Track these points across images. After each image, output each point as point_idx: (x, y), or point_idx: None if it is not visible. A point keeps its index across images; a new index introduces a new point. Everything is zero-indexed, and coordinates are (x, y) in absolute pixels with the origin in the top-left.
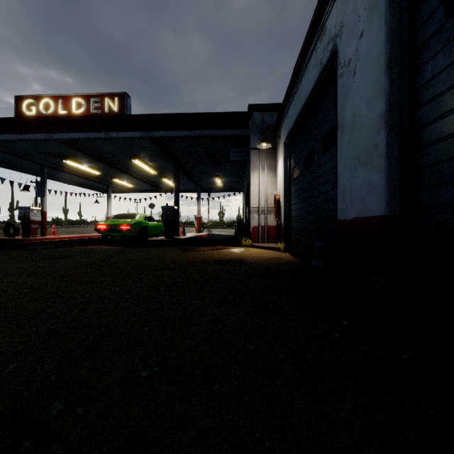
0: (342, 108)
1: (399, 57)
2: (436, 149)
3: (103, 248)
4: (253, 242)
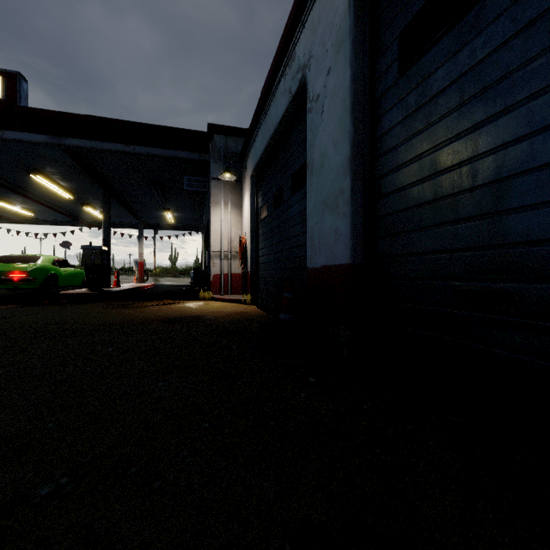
0: (311, 146)
1: (362, 103)
2: (392, 200)
3: None
4: (214, 294)
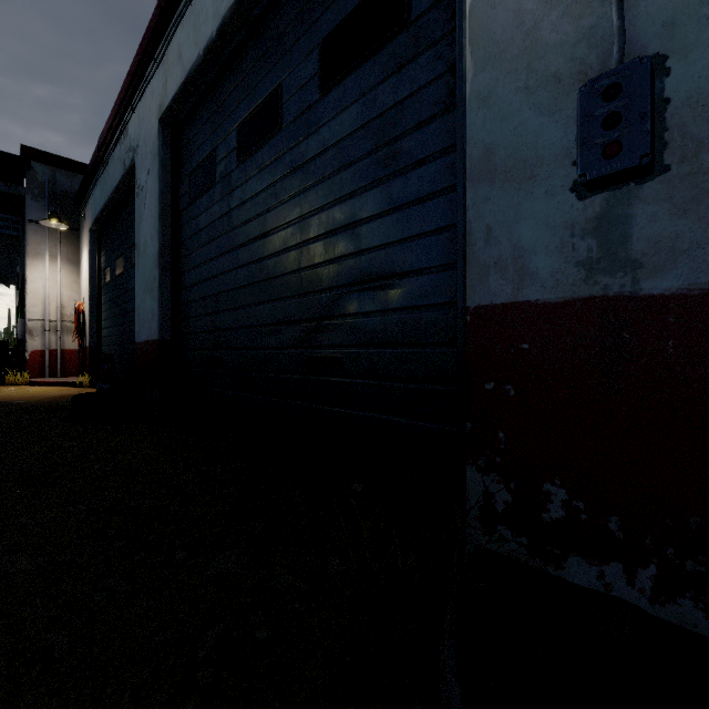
0: (138, 229)
1: (170, 211)
2: (186, 293)
3: None
4: (33, 378)
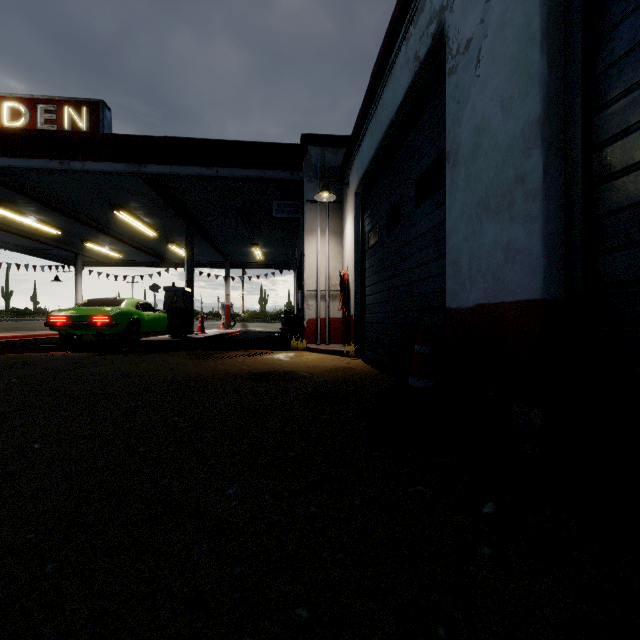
0: (454, 123)
1: (563, 21)
2: None
3: (53, 356)
4: (309, 344)
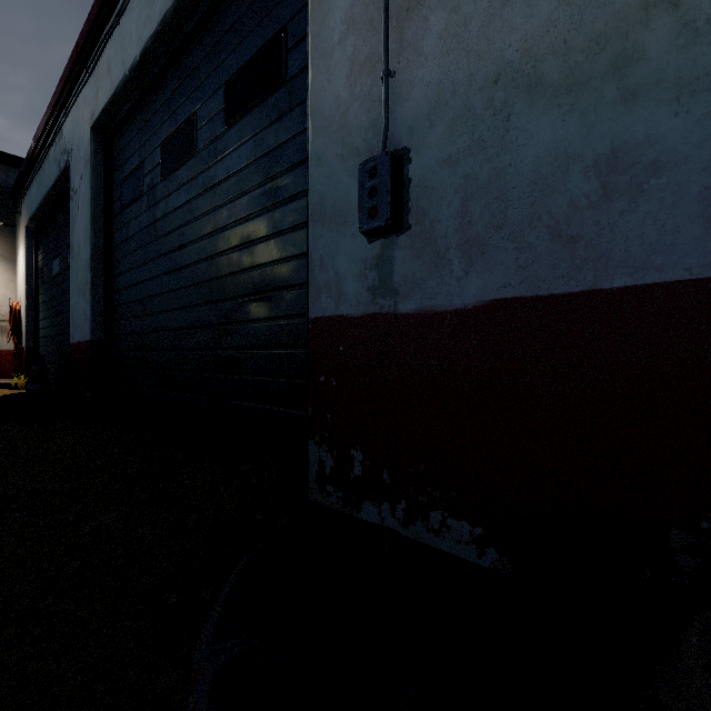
0: (73, 231)
1: (103, 217)
2: (118, 296)
3: None
4: None
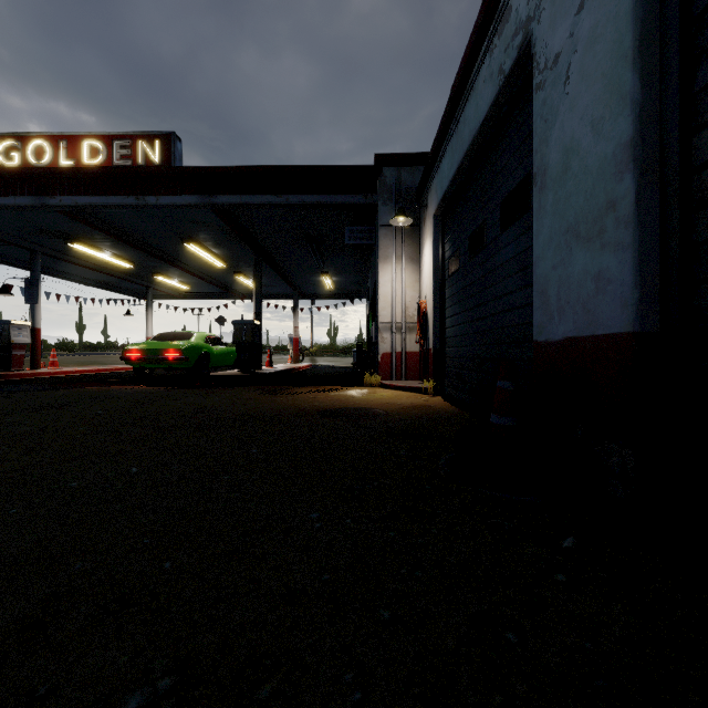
0: (541, 143)
1: (658, 35)
2: None
3: (131, 390)
4: (383, 380)
